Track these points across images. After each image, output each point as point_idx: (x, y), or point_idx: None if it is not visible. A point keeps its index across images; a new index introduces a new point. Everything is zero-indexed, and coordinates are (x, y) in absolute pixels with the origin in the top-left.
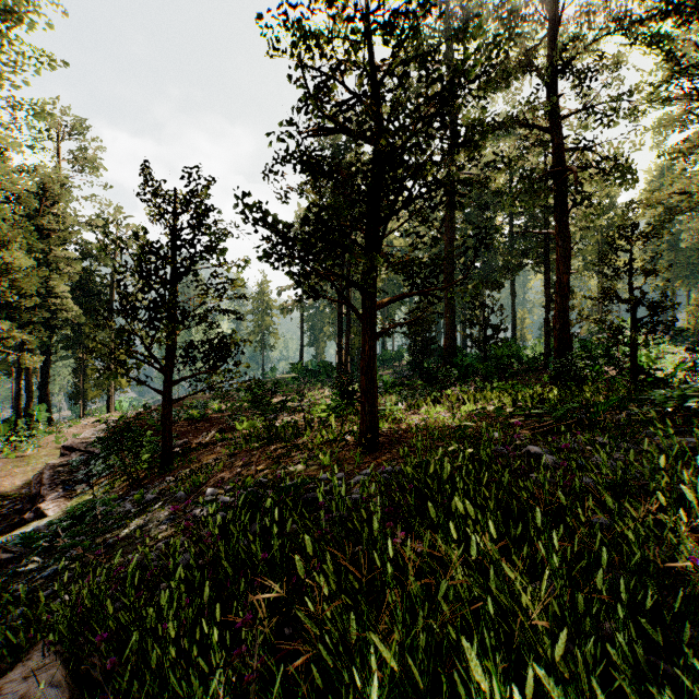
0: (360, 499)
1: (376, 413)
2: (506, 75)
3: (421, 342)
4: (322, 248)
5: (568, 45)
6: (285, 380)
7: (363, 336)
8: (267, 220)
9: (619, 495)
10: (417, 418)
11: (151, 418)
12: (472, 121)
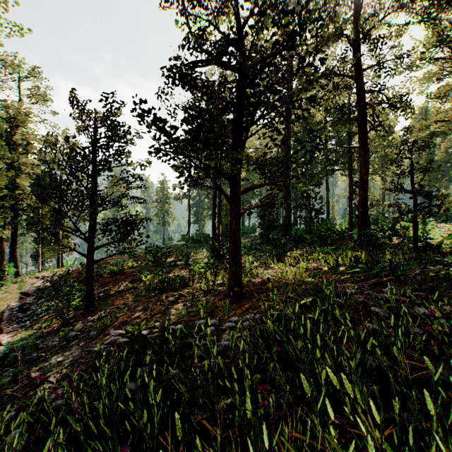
0: (230, 351)
1: (240, 271)
2: (326, 39)
3: (268, 220)
4: (200, 147)
5: (368, 19)
6: (178, 246)
7: (230, 214)
8: (156, 122)
9: (449, 345)
10: (268, 273)
11: (84, 273)
12: (316, 46)
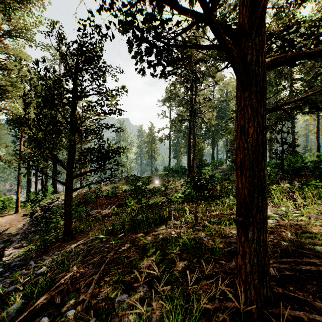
0: None
1: (266, 241)
2: None
3: None
4: None
5: None
6: (161, 175)
7: (241, 112)
8: None
9: None
10: None
11: (87, 195)
12: None
